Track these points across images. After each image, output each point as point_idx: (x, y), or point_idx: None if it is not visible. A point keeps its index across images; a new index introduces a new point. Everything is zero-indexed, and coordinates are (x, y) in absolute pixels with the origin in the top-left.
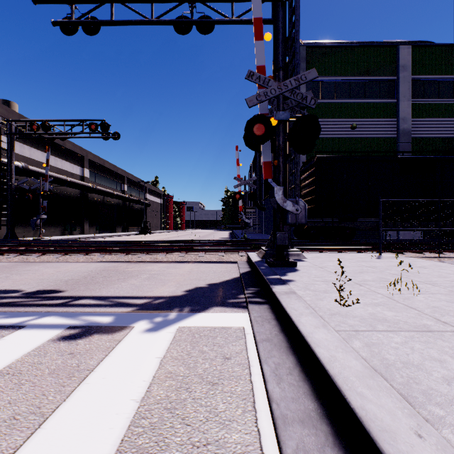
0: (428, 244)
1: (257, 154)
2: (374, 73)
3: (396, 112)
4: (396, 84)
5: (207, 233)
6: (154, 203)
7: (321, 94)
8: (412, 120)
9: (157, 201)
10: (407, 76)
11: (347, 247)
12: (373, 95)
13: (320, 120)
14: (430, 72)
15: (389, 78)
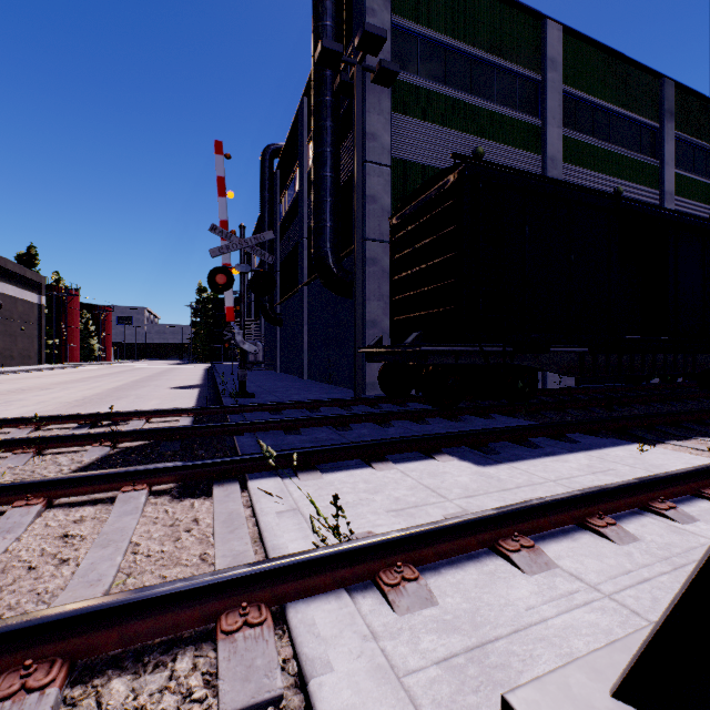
0: (708, 409)
1: (266, 210)
2: (509, 57)
3: (542, 144)
4: (542, 92)
5: (155, 369)
6: (20, 303)
7: (420, 67)
8: (562, 167)
9: (29, 298)
10: (557, 81)
11: (708, 469)
12: (507, 101)
13: (419, 124)
14: (584, 86)
15: (532, 76)
